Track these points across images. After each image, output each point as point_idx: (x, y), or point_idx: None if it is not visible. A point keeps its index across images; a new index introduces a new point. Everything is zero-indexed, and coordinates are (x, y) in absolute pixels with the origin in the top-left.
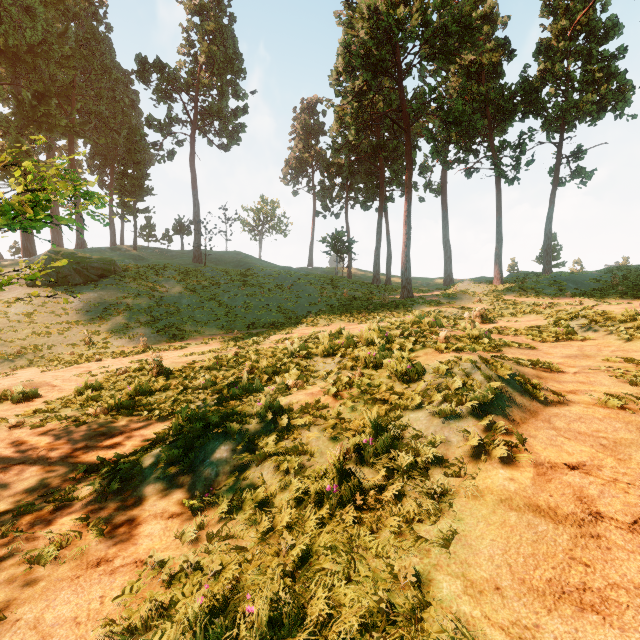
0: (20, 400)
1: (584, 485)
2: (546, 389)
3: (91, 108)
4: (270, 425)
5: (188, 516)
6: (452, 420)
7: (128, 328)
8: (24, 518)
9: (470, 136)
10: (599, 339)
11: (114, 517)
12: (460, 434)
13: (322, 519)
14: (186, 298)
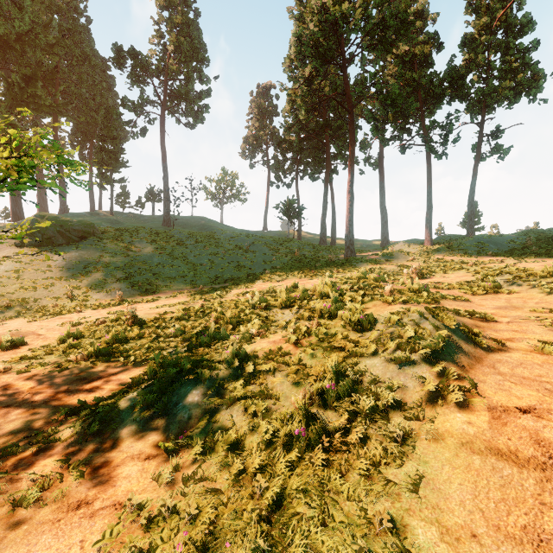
0: (8, 348)
1: (539, 428)
2: (486, 337)
3: (73, 90)
4: (237, 371)
5: (163, 458)
6: (407, 366)
7: (106, 283)
8: (9, 459)
9: (404, 117)
10: (523, 292)
11: (94, 458)
12: (415, 379)
13: (292, 461)
14: (157, 257)
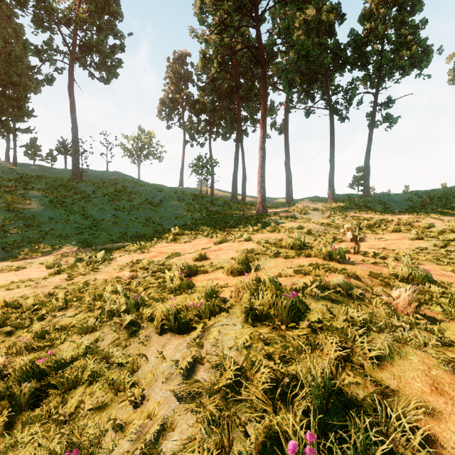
0: None
1: None
2: None
3: None
4: None
5: None
6: None
7: None
8: None
9: (311, 81)
10: None
11: None
12: None
13: None
14: (50, 211)
